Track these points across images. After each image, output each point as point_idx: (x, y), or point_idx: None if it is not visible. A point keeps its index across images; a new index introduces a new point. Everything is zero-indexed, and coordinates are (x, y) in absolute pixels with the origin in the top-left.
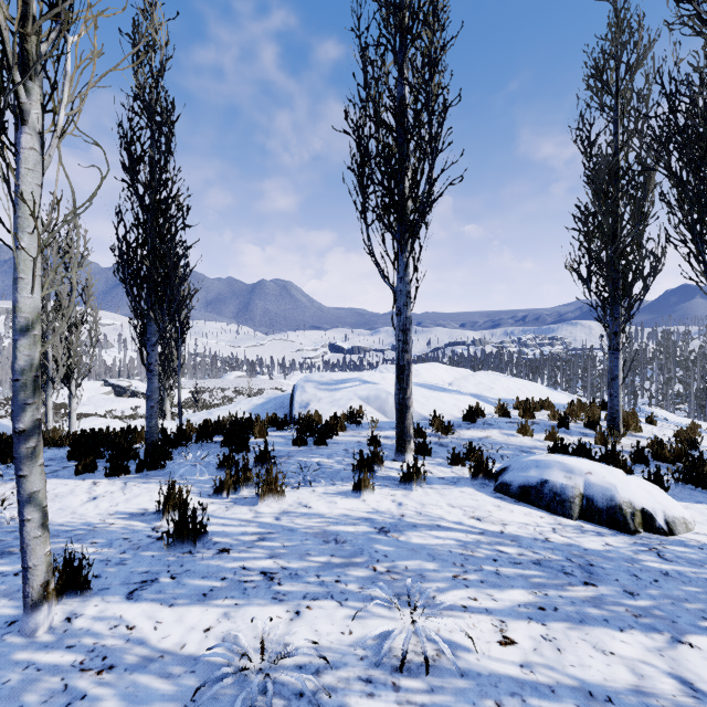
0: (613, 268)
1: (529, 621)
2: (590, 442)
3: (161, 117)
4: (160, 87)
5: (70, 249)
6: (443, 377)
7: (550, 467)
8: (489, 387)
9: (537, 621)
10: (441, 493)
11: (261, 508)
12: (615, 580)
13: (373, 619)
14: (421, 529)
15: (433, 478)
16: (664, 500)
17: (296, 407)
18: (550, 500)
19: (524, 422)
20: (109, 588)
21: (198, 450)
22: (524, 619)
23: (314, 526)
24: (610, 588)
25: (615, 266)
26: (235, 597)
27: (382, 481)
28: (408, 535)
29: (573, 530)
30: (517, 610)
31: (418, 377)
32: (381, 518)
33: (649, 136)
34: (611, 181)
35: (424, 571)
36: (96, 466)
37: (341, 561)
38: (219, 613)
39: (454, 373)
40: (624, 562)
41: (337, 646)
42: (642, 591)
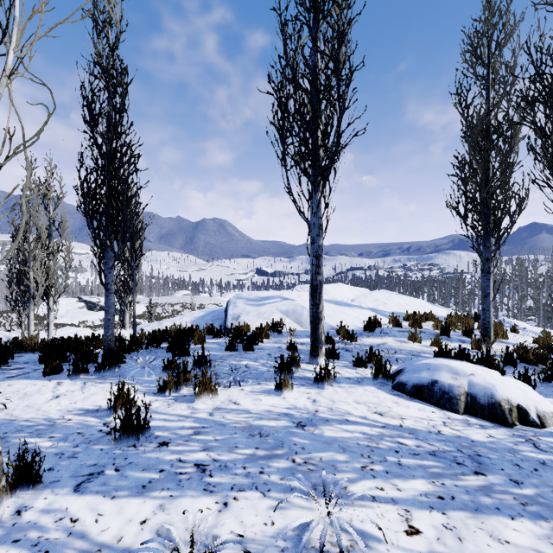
0: (486, 207)
1: (431, 510)
2: (467, 347)
3: (116, 79)
4: (116, 55)
5: (48, 192)
6: (347, 294)
7: (439, 370)
8: (384, 302)
9: (437, 510)
10: (348, 391)
11: (197, 405)
12: (501, 469)
13: (293, 509)
14: (332, 423)
15: (341, 378)
16: (535, 398)
17: (229, 318)
18: (440, 398)
19: (413, 331)
20: (60, 480)
21: (147, 354)
22: (426, 508)
23: (242, 421)
24: (497, 477)
25: (487, 205)
26: (171, 488)
27: (299, 380)
28: (321, 428)
29: (461, 424)
30: (419, 499)
31: (327, 294)
32: (299, 414)
33: (518, 96)
34: (484, 136)
35: (336, 462)
36: (61, 369)
37: (265, 453)
38: (155, 505)
39: (355, 292)
40: (507, 453)
41: (260, 538)
42: (525, 480)
